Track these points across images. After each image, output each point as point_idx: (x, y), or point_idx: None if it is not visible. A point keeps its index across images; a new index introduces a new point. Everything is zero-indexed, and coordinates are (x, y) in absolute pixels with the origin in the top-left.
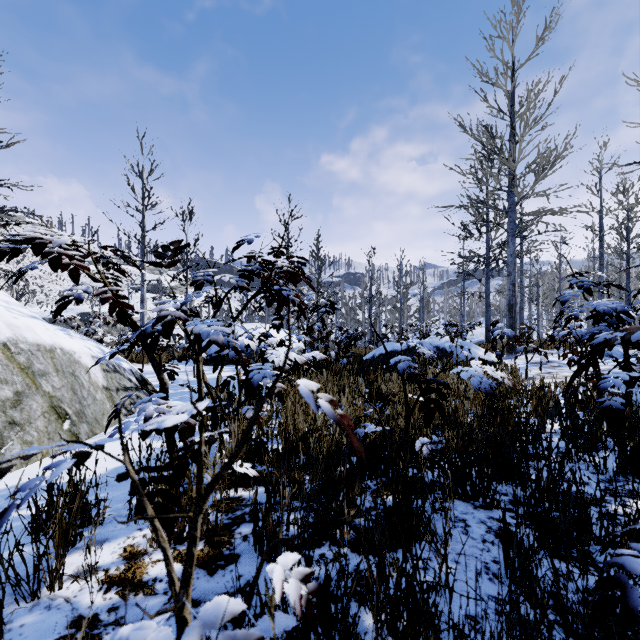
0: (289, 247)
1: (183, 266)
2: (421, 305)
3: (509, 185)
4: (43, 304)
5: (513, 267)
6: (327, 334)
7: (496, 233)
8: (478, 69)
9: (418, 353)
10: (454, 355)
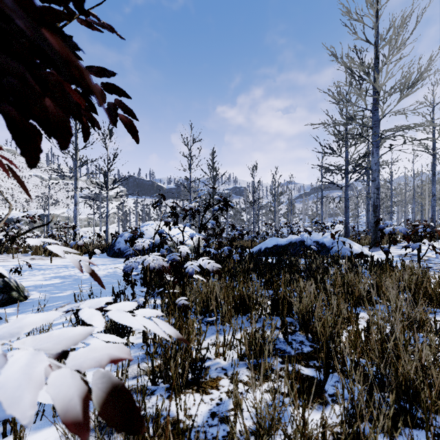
0: (191, 163)
1: (104, 175)
2: (288, 209)
3: (373, 105)
4: (13, 208)
5: (377, 174)
6: (220, 231)
7: (355, 150)
8: (347, 7)
9: (306, 249)
10: (333, 249)
